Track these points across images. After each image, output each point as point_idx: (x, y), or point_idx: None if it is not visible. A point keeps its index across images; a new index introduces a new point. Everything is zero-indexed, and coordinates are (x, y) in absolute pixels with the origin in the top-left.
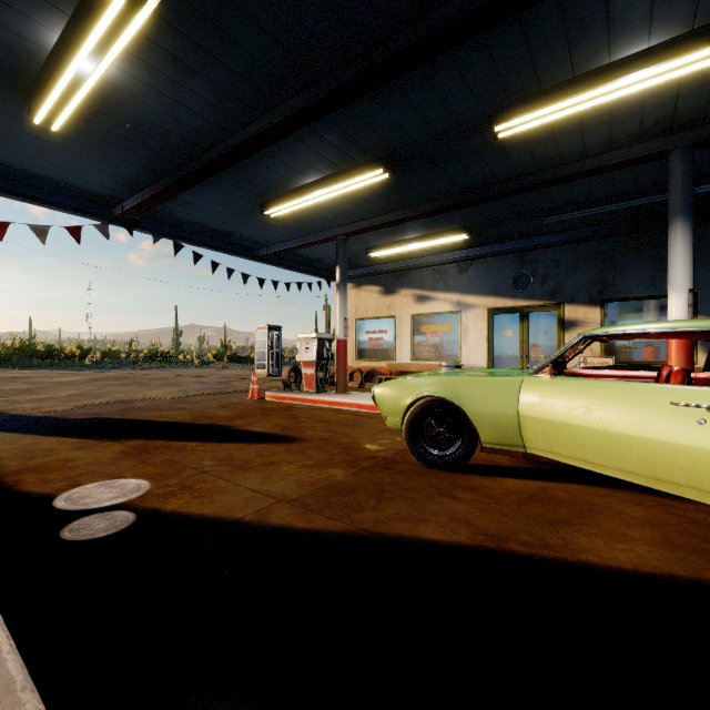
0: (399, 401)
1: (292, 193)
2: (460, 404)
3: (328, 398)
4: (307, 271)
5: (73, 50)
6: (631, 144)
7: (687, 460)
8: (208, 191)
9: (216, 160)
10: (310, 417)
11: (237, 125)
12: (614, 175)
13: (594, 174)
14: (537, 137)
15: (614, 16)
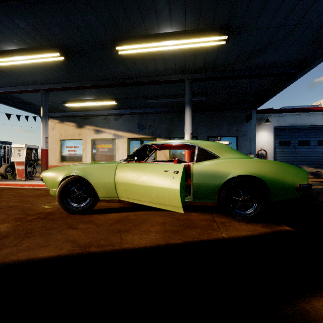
0: (56, 179)
1: None
2: (88, 178)
3: (32, 182)
4: (26, 109)
5: None
6: (173, 74)
7: (168, 194)
8: None
9: None
10: (12, 194)
11: None
12: (170, 86)
13: (162, 83)
14: (137, 59)
15: (157, 10)
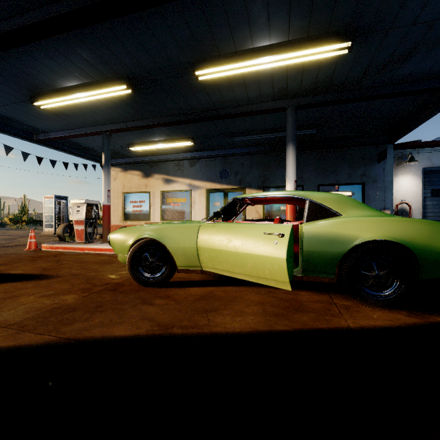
0: (126, 242)
1: (57, 91)
2: (164, 242)
3: (93, 246)
4: (84, 156)
5: None
6: (270, 101)
7: (270, 265)
8: None
9: None
10: (72, 260)
11: None
12: (265, 118)
13: (254, 114)
14: (222, 85)
15: (251, 18)
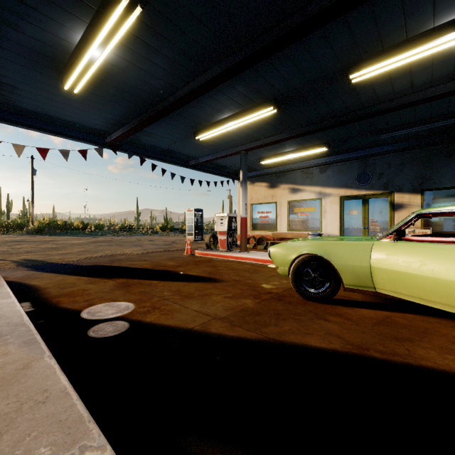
0: (287, 256)
1: (213, 125)
2: (329, 259)
3: (235, 255)
4: (220, 174)
5: (89, 44)
6: (446, 82)
7: None
8: (161, 125)
9: (168, 106)
10: (224, 266)
11: (182, 84)
12: (432, 104)
13: (418, 104)
14: (378, 80)
15: None
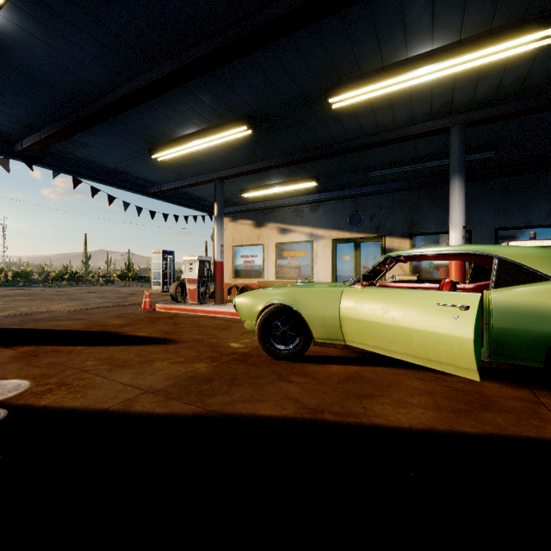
0: (254, 307)
1: (175, 141)
2: (299, 309)
3: (207, 308)
4: (193, 206)
5: None
6: (426, 121)
7: (447, 345)
8: (101, 135)
9: (105, 108)
10: (189, 323)
11: (122, 80)
12: (416, 143)
13: (401, 141)
14: (361, 110)
15: (407, 22)
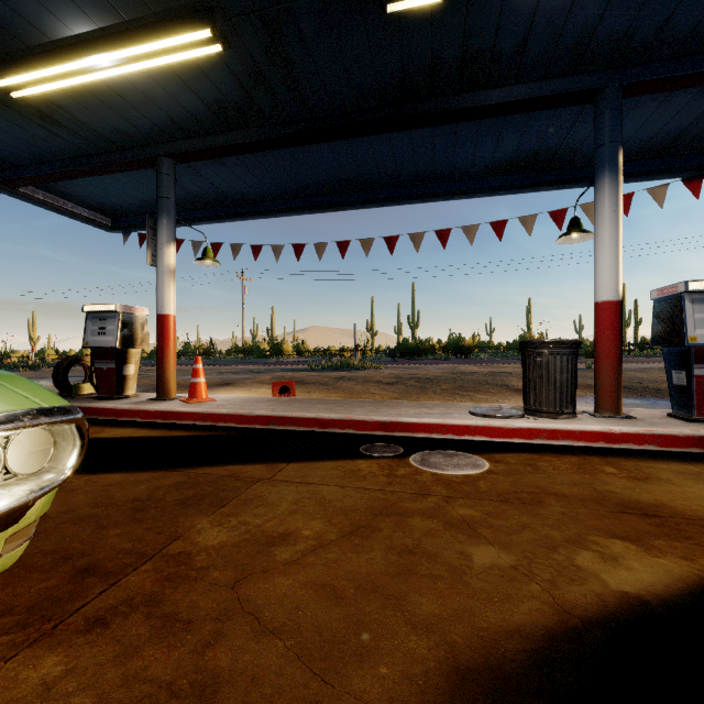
0: None
1: None
2: None
3: None
4: None
5: None
6: None
7: None
8: None
9: None
10: None
11: None
12: None
13: None
14: None
15: None
